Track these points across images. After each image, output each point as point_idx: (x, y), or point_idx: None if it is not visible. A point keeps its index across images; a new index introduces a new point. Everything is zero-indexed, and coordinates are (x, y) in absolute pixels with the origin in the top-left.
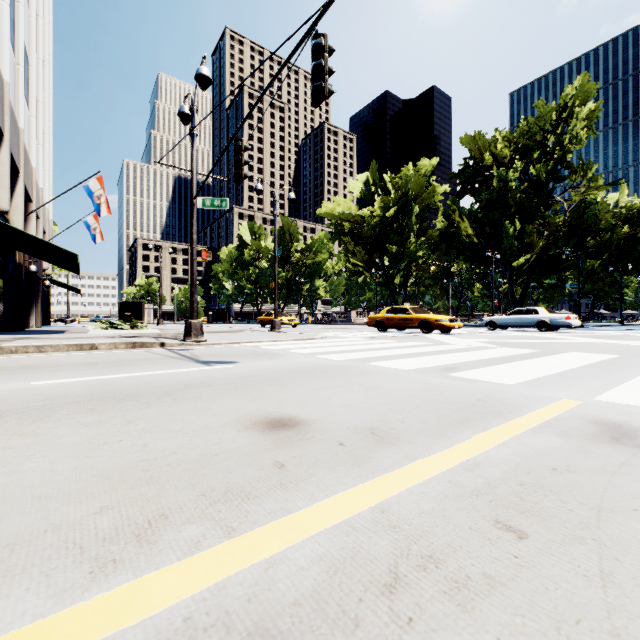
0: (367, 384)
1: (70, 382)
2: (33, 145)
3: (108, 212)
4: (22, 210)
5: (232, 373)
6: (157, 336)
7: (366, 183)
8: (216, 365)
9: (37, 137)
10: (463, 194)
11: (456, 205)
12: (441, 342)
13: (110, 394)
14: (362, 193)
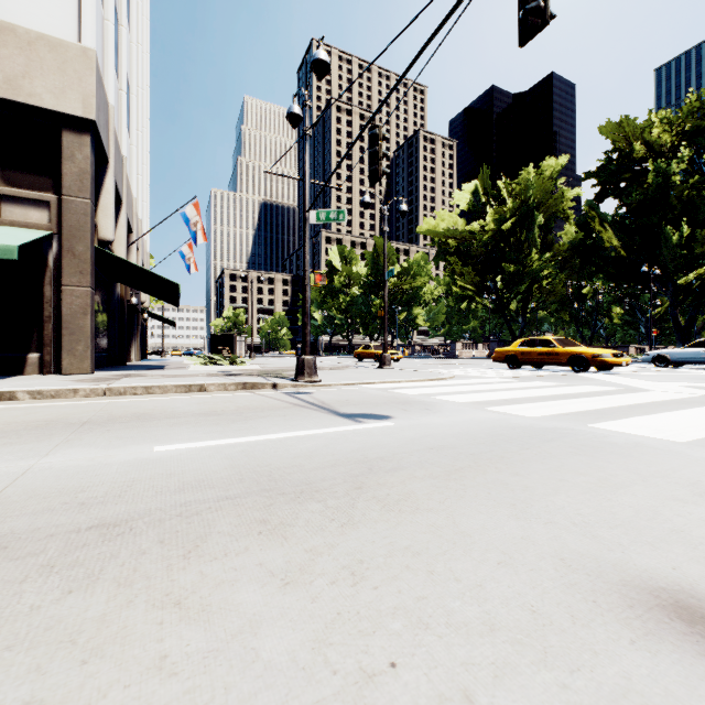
0: (673, 477)
1: (201, 449)
2: (134, 174)
3: (204, 239)
4: (124, 241)
5: (407, 439)
6: (262, 374)
7: (474, 193)
8: (368, 421)
9: (137, 167)
10: (603, 197)
11: (595, 211)
12: (627, 386)
13: (268, 480)
14: (470, 205)
